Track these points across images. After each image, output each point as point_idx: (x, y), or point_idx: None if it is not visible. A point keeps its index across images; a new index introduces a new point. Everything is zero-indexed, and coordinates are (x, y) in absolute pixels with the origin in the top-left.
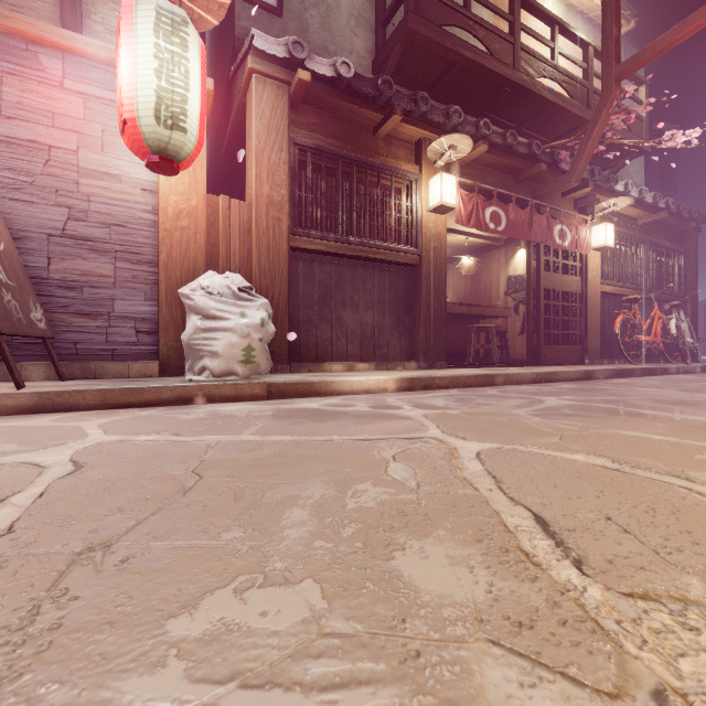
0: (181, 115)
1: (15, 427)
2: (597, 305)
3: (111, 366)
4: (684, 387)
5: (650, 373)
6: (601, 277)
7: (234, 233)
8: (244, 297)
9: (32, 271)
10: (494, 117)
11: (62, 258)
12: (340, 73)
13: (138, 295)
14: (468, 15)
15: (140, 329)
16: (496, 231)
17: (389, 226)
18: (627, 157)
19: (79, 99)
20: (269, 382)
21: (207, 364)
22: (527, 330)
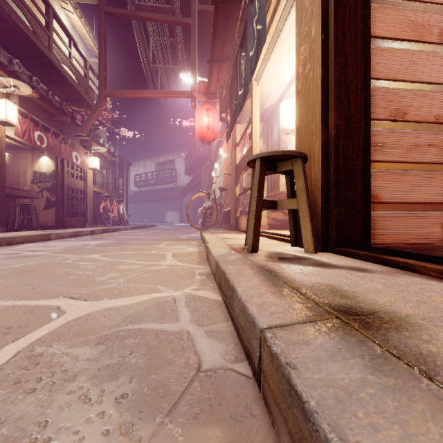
0: None
1: None
2: (91, 197)
3: None
4: (131, 235)
5: (115, 230)
6: (93, 183)
7: None
8: None
9: None
10: (31, 67)
11: None
12: None
13: None
14: None
15: None
16: (42, 147)
17: None
18: (102, 125)
19: None
20: None
21: None
22: (57, 208)
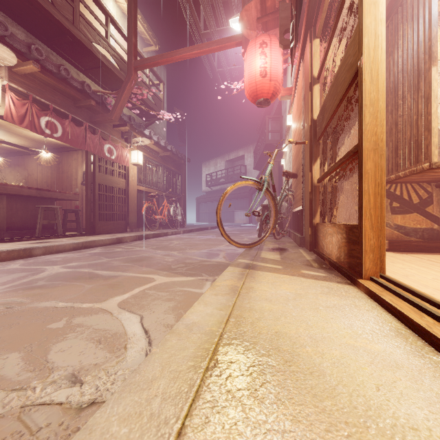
0: None
1: None
2: (135, 197)
3: None
4: (159, 245)
5: (158, 236)
6: (138, 181)
7: None
8: None
9: None
10: (64, 54)
11: None
12: None
13: None
14: None
15: None
16: (53, 136)
17: None
18: (155, 118)
19: None
20: None
21: None
22: (86, 211)
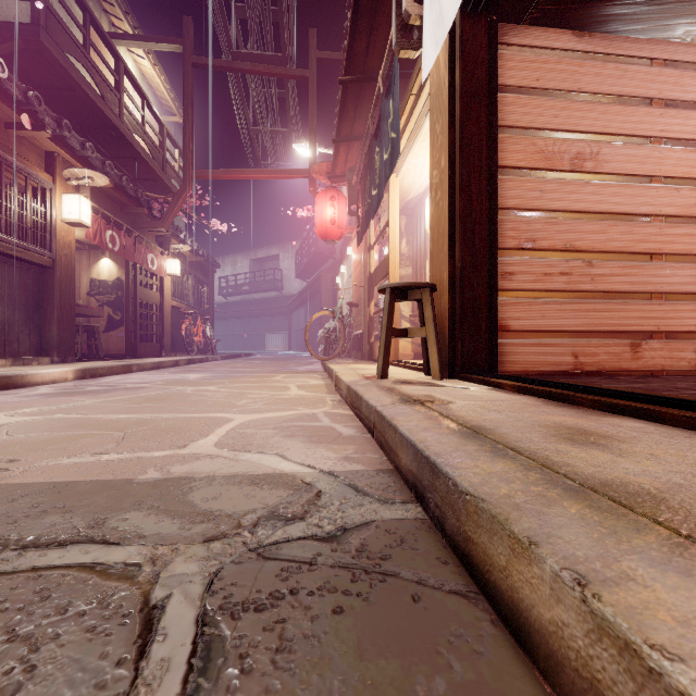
0: None
1: None
2: (170, 314)
3: None
4: (228, 367)
5: (202, 361)
6: (171, 295)
7: None
8: None
9: None
10: (93, 141)
11: None
12: None
13: None
14: (88, 58)
15: None
16: (114, 250)
17: (26, 226)
18: (180, 210)
19: None
20: None
21: None
22: (128, 330)
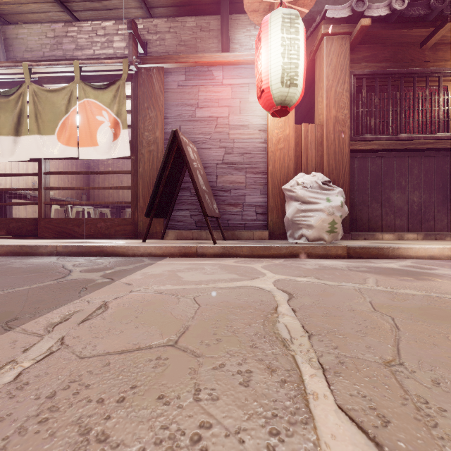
0: (294, 76)
1: (222, 264)
2: None
3: (245, 233)
4: None
5: None
6: None
7: (311, 146)
8: (326, 188)
9: (210, 184)
10: None
11: (222, 175)
12: (394, 8)
13: (257, 192)
14: None
15: (258, 211)
16: None
17: (437, 119)
18: None
19: (229, 88)
20: (348, 246)
21: (304, 233)
22: None
